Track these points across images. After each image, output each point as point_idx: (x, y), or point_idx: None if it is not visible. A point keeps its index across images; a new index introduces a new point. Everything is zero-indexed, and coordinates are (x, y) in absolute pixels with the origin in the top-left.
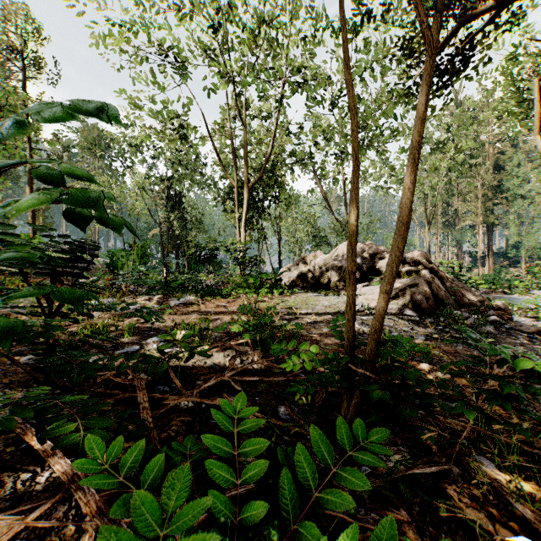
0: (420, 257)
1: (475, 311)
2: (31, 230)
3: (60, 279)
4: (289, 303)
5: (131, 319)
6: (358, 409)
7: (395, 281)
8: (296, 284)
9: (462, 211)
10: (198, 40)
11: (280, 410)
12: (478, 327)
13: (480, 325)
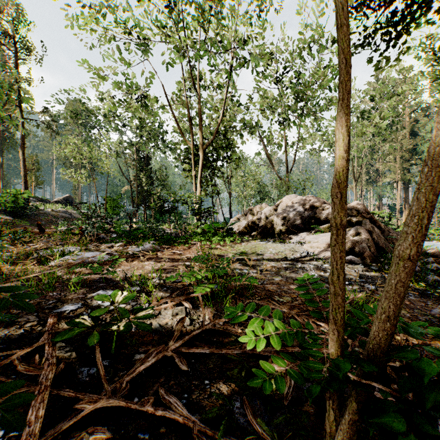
0: (359, 208)
1: None
2: (23, 186)
3: (41, 227)
4: (240, 250)
5: (85, 269)
6: (354, 428)
7: None
8: (245, 232)
9: (383, 170)
10: (160, 21)
11: (236, 414)
12: (425, 276)
13: (424, 273)
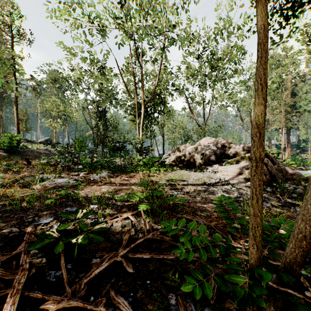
0: None
1: (298, 183)
2: (16, 131)
3: (28, 161)
4: (171, 177)
5: (58, 191)
6: None
7: (241, 163)
8: (174, 164)
9: (272, 120)
10: (113, 13)
11: None
12: None
13: None
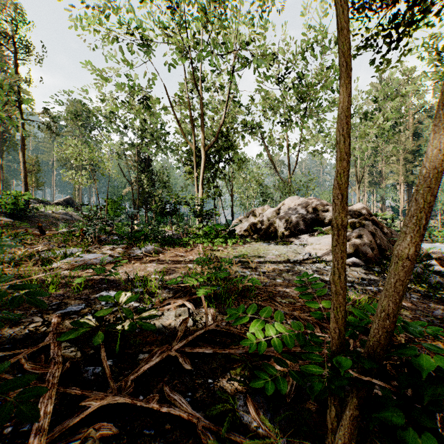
0: (362, 210)
1: (417, 260)
2: (24, 188)
3: (42, 229)
4: (242, 252)
5: (88, 271)
6: (355, 424)
7: None
8: (247, 234)
9: (386, 172)
10: (161, 22)
11: (240, 411)
12: (427, 277)
13: (427, 274)
